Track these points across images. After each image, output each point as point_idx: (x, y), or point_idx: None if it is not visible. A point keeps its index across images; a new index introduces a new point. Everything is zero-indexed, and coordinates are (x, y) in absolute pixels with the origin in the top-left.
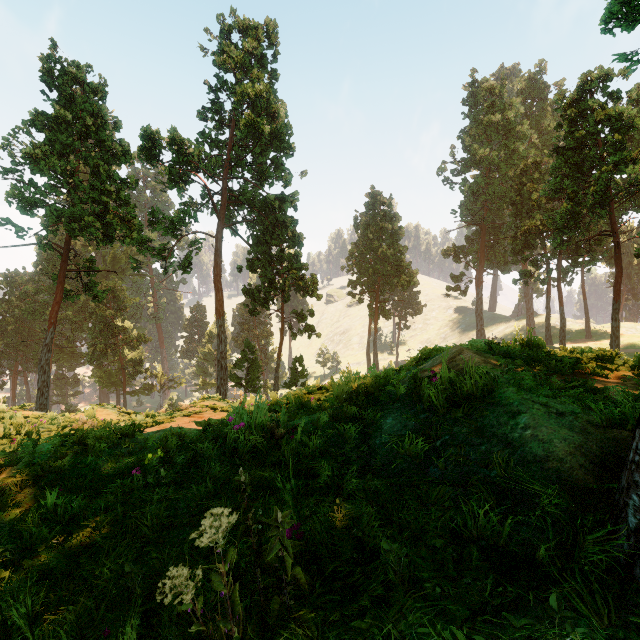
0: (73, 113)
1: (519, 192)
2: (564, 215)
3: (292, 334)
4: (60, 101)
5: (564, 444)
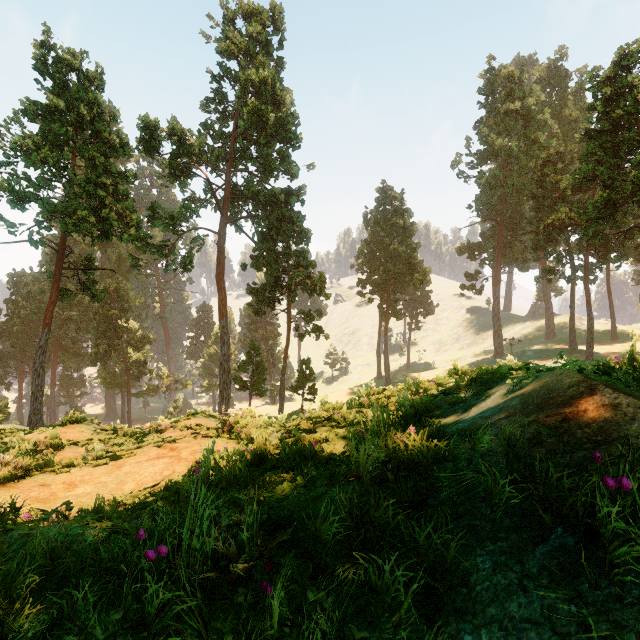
0: (68, 102)
1: (541, 184)
2: (599, 204)
3: (299, 335)
4: (54, 90)
5: None
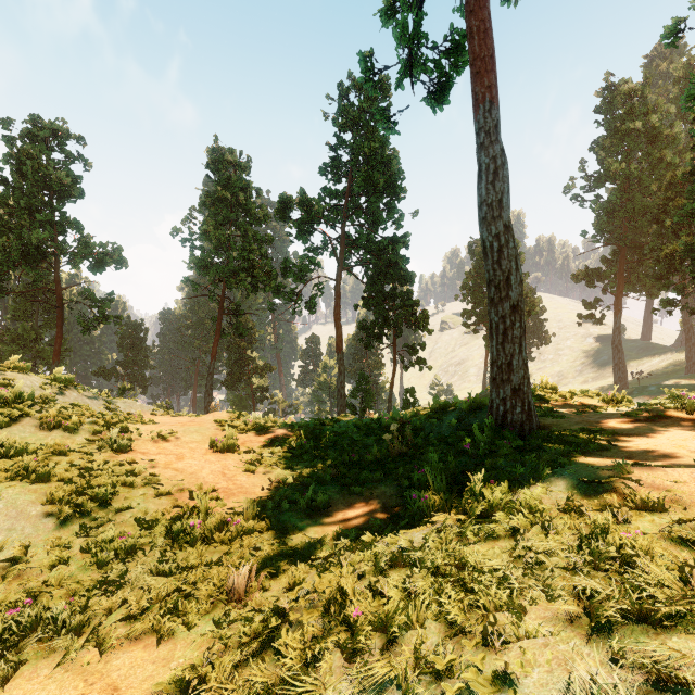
0: (229, 190)
1: (664, 208)
2: None
3: (404, 366)
4: (220, 182)
5: None
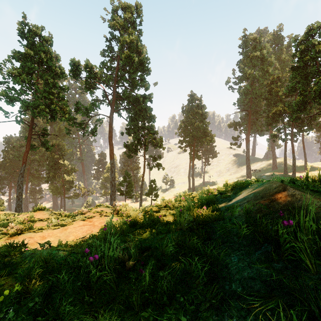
0: (34, 52)
1: (269, 93)
2: (298, 103)
3: (149, 168)
4: (28, 46)
5: None
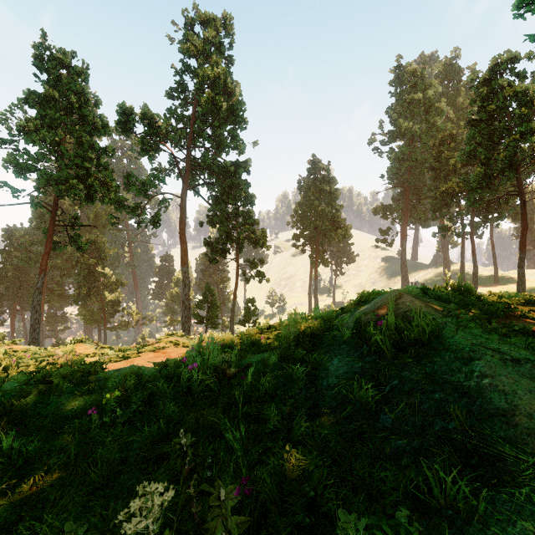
0: (60, 92)
1: (438, 159)
2: (478, 177)
3: (245, 279)
4: (49, 82)
5: (530, 397)
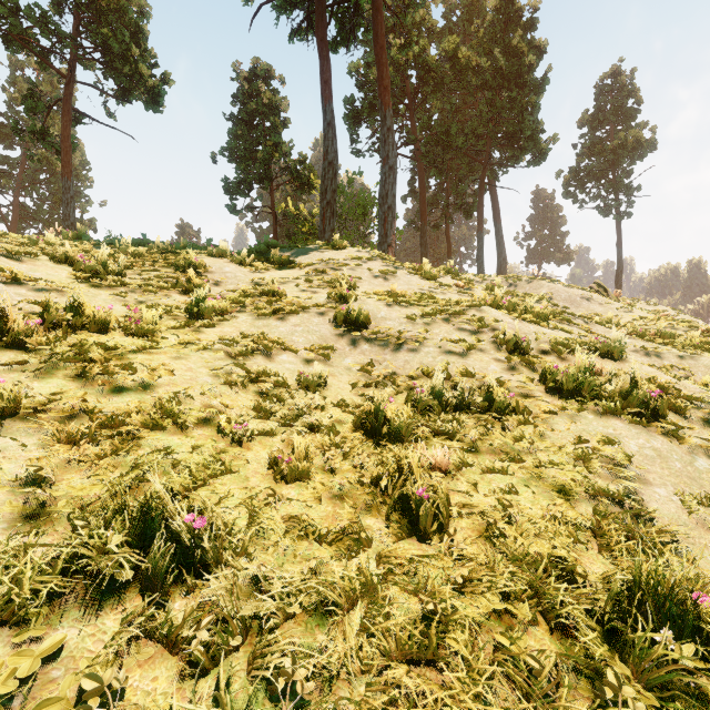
0: None
1: None
2: None
3: None
4: None
5: None
